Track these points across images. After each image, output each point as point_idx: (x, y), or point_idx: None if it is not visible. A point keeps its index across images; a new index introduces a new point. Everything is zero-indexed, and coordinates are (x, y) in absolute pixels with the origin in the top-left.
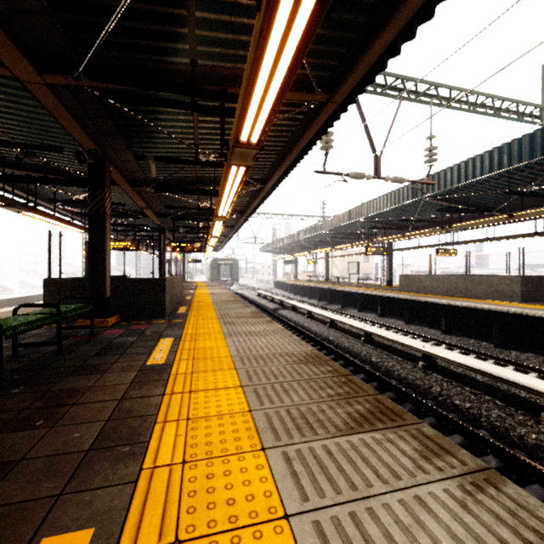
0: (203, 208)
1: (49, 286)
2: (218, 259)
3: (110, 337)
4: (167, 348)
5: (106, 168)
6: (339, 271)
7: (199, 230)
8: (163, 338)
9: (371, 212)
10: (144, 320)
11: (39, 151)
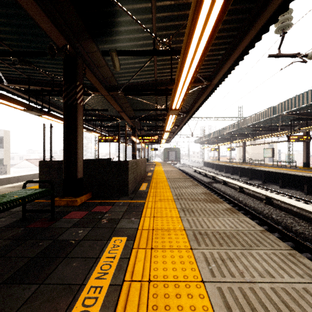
0: (159, 109)
1: (43, 167)
2: (168, 148)
3: (64, 226)
4: (110, 272)
5: (78, 65)
6: (249, 155)
7: (156, 129)
8: (115, 236)
9: (300, 104)
10: (110, 198)
11: (45, 69)
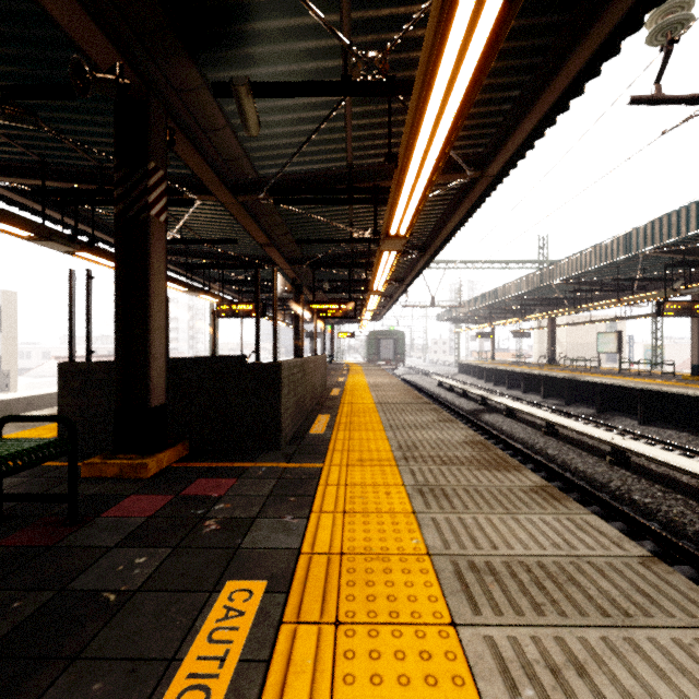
0: (359, 239)
1: (68, 378)
2: (378, 332)
3: (98, 543)
4: None
5: (152, 119)
6: (563, 348)
7: (352, 287)
8: (234, 577)
9: (690, 228)
10: (235, 457)
11: (80, 137)
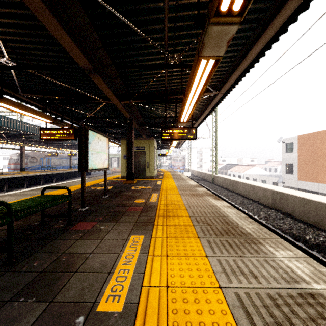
0: None
1: None
2: None
3: None
4: None
5: None
6: None
7: None
8: None
9: None
10: None
11: None
